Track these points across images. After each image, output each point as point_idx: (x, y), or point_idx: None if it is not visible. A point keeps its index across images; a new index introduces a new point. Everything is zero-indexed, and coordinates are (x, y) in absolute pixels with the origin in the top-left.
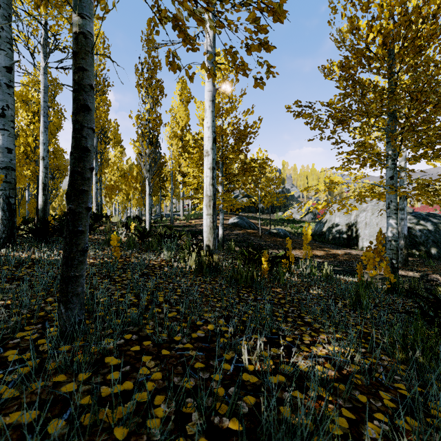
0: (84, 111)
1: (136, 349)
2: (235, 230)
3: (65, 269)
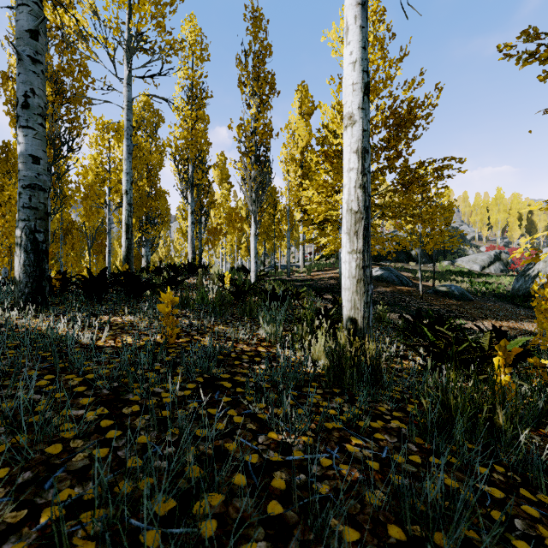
0: None
1: None
2: (378, 287)
3: None
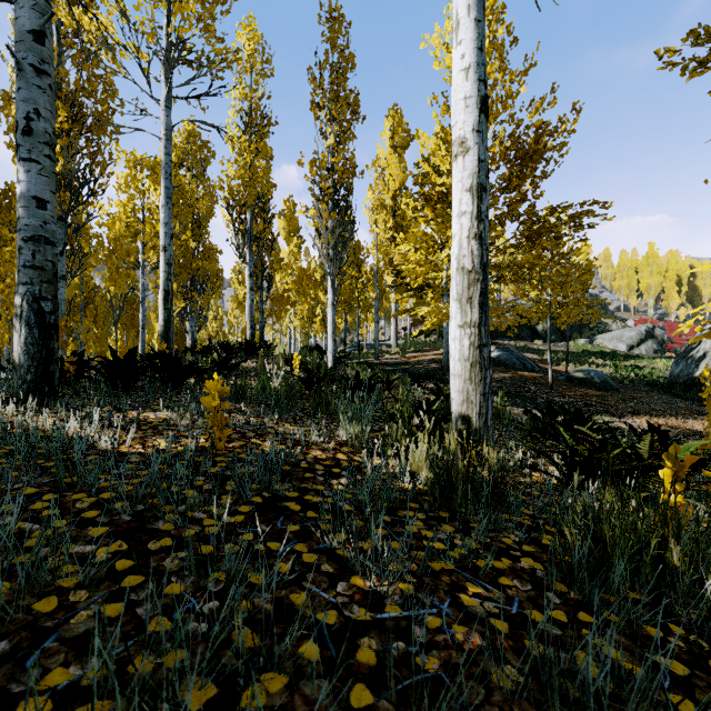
0: None
1: None
2: (495, 372)
3: None
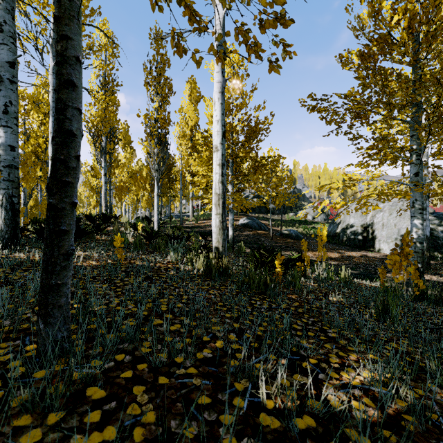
0: (68, 87)
1: (127, 376)
2: (245, 231)
3: (45, 276)
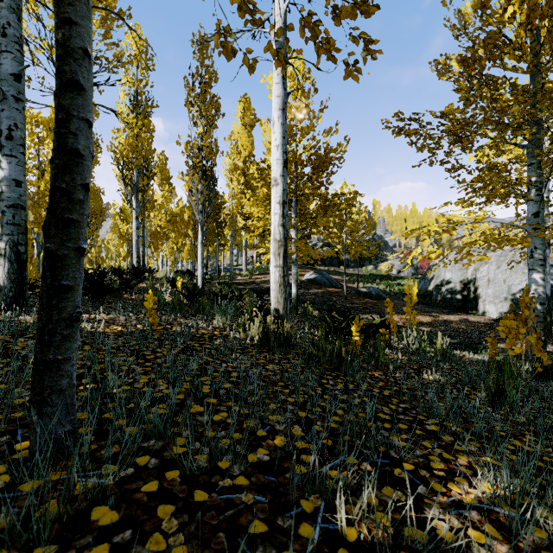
0: (72, 90)
1: (150, 489)
2: (312, 288)
3: (40, 349)
